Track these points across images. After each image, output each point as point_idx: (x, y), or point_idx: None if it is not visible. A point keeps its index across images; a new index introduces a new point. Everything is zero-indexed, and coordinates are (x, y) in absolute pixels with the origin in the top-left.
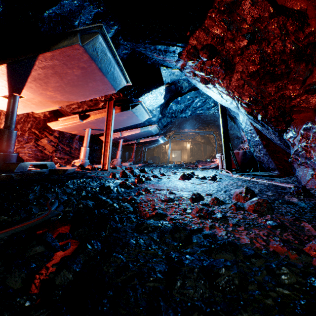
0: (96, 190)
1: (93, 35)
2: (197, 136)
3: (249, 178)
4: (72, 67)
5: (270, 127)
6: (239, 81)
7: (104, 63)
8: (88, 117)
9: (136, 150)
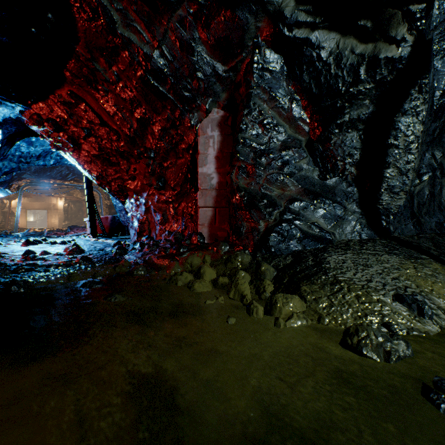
0: None
1: None
2: (75, 190)
3: (103, 241)
4: None
5: (117, 198)
6: (87, 157)
7: None
8: None
9: None
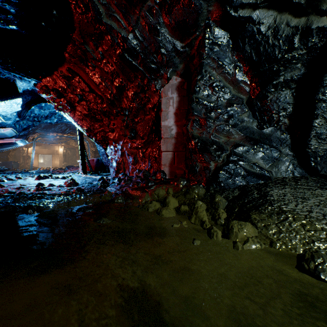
0: None
1: None
2: (71, 140)
3: (91, 176)
4: None
5: (100, 146)
6: (80, 116)
7: None
8: None
9: None
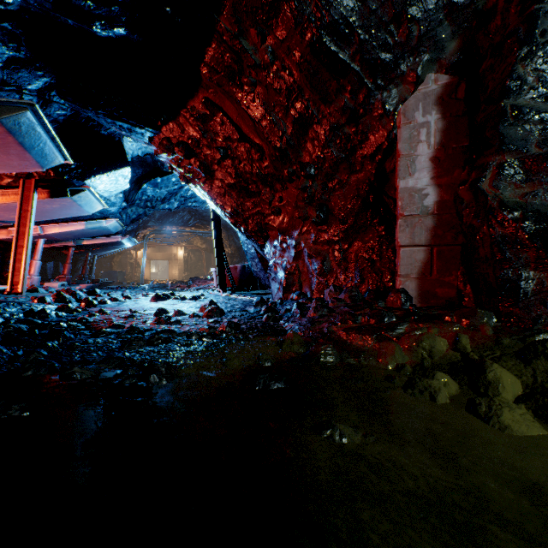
0: (20, 317)
1: (17, 110)
2: (195, 237)
3: (236, 296)
4: None
5: (253, 241)
6: (220, 189)
7: (30, 138)
8: None
9: (73, 259)
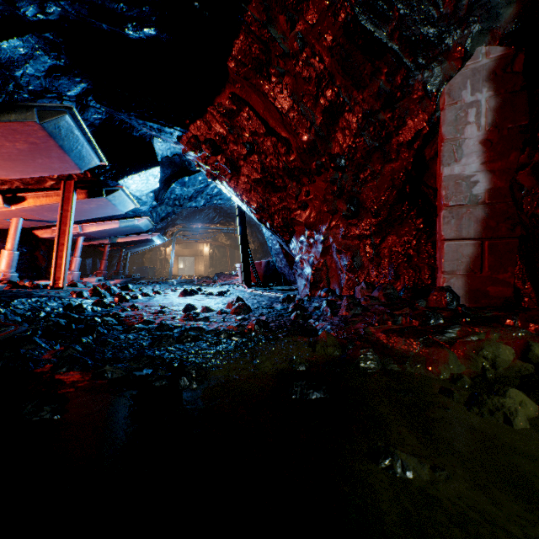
0: (60, 311)
1: (57, 114)
2: (220, 234)
3: (262, 292)
4: (15, 140)
5: (279, 237)
6: (246, 184)
7: (69, 141)
8: (21, 200)
9: (109, 256)
